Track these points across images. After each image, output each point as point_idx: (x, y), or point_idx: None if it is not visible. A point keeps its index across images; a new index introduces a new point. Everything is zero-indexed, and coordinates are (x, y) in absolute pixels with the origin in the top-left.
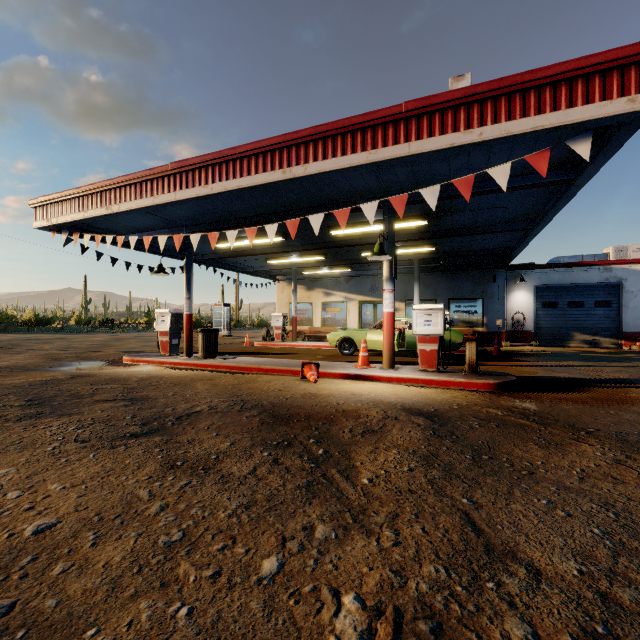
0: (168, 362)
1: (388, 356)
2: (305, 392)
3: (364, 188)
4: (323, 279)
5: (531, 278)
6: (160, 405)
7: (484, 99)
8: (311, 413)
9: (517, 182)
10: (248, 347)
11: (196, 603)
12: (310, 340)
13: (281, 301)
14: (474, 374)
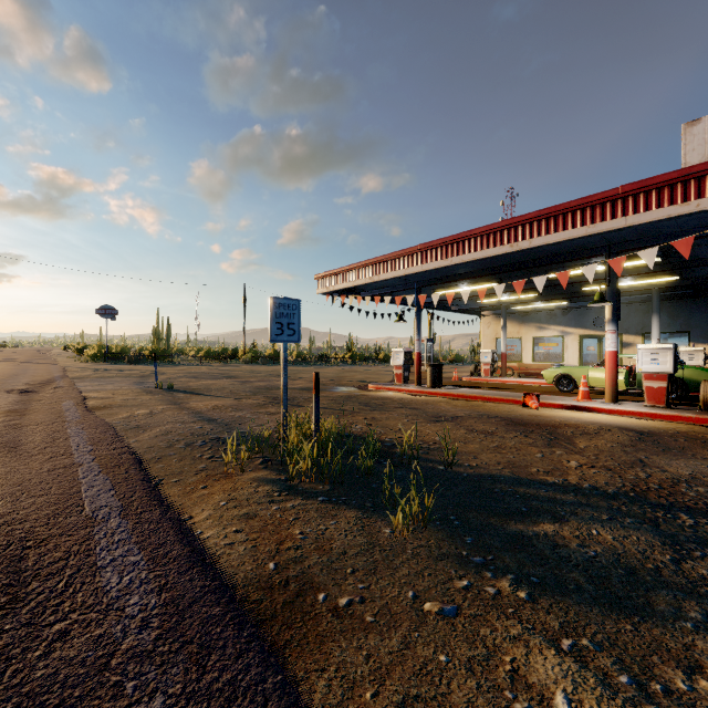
0: (405, 390)
1: (610, 391)
2: (530, 414)
3: (584, 243)
4: (535, 313)
5: None
6: (432, 412)
7: (701, 176)
8: (540, 423)
9: None
10: (458, 381)
11: (514, 456)
12: (519, 377)
13: (487, 337)
14: None
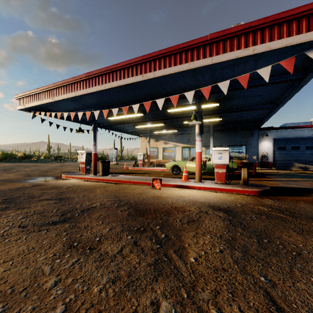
0: (84, 177)
1: (198, 175)
2: (154, 195)
3: (185, 85)
4: (163, 135)
5: (271, 134)
6: (74, 202)
7: (256, 30)
8: (157, 208)
9: (270, 80)
10: (125, 170)
11: None
12: (157, 166)
13: (142, 147)
14: (246, 185)
